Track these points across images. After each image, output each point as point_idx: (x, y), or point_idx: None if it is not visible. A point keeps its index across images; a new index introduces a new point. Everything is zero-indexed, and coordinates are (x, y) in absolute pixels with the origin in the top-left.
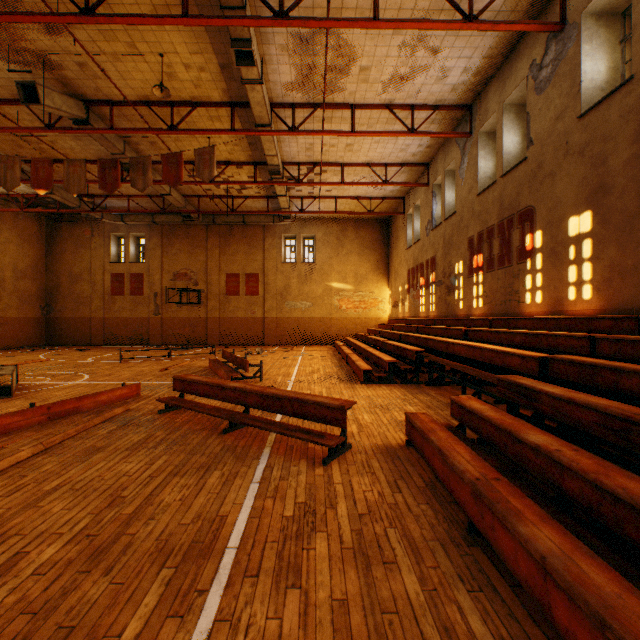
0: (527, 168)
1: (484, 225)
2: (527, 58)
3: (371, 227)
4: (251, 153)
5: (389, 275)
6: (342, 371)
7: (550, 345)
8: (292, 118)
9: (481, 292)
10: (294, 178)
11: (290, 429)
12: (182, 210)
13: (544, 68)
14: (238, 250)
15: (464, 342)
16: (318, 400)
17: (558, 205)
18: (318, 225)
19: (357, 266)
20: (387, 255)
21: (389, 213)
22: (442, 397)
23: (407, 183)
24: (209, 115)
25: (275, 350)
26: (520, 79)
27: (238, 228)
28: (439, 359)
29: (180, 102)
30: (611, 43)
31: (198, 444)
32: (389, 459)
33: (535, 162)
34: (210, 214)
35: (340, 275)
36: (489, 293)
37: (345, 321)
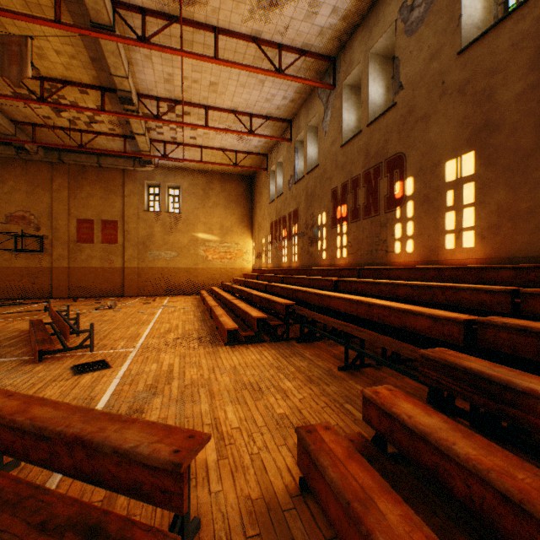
0: (397, 114)
1: (349, 175)
2: (397, 1)
3: (236, 182)
4: (96, 73)
5: (253, 228)
6: (204, 327)
7: (449, 300)
8: (142, 26)
9: (345, 242)
10: (152, 113)
11: (53, 524)
12: (11, 138)
13: (416, 8)
14: (92, 194)
15: (342, 295)
16: (126, 444)
17: (433, 149)
18: (184, 175)
19: (223, 218)
20: (251, 209)
21: (254, 168)
22: (320, 360)
23: (272, 136)
24: None
25: (134, 302)
26: (389, 24)
27: (92, 170)
28: (313, 314)
29: None
30: None
31: None
32: None
33: (406, 107)
34: (56, 150)
35: (206, 226)
36: (354, 243)
37: (211, 271)
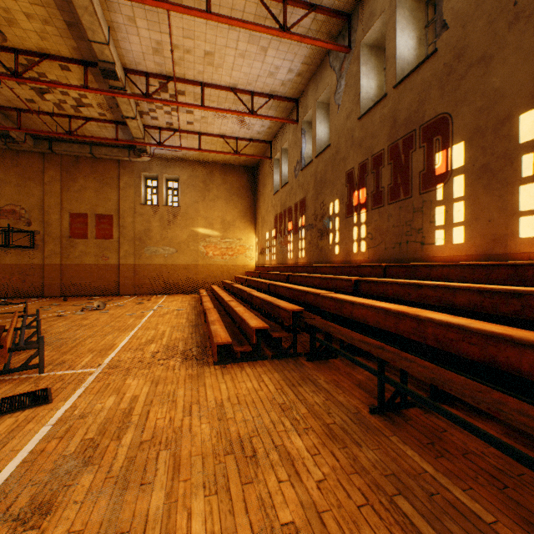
0: (438, 63)
1: (369, 152)
2: None
3: (239, 174)
4: (75, 43)
5: (256, 222)
6: (195, 336)
7: None
8: None
9: (364, 234)
10: (141, 91)
11: None
12: None
13: None
14: (86, 186)
15: (371, 302)
16: None
17: (498, 100)
18: (183, 166)
19: (224, 212)
20: (254, 203)
21: (256, 156)
22: (340, 392)
23: (276, 117)
24: None
25: (127, 302)
26: None
27: (86, 161)
28: (329, 325)
29: None
30: None
31: None
32: None
33: (452, 51)
34: (47, 140)
35: (207, 220)
36: (376, 234)
37: (212, 268)
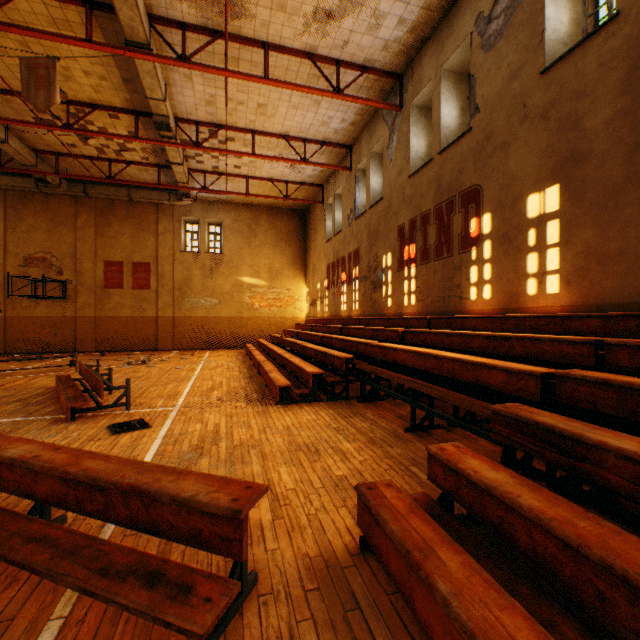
0: (472, 140)
1: (418, 210)
2: (472, 11)
3: (287, 217)
4: (129, 96)
5: (307, 271)
6: (252, 385)
7: (528, 352)
8: (182, 43)
9: (414, 287)
10: (191, 140)
11: (113, 570)
12: (31, 169)
13: (495, 20)
14: (122, 232)
15: (409, 347)
16: (184, 493)
17: (513, 181)
18: (226, 210)
19: (272, 259)
20: (304, 249)
21: (307, 201)
22: (384, 421)
23: (328, 165)
24: (51, 15)
25: (170, 357)
26: (463, 37)
27: (122, 204)
28: (376, 369)
29: None
30: None
31: None
32: (338, 613)
33: (483, 132)
34: (80, 182)
35: (252, 269)
36: (424, 288)
37: (258, 321)
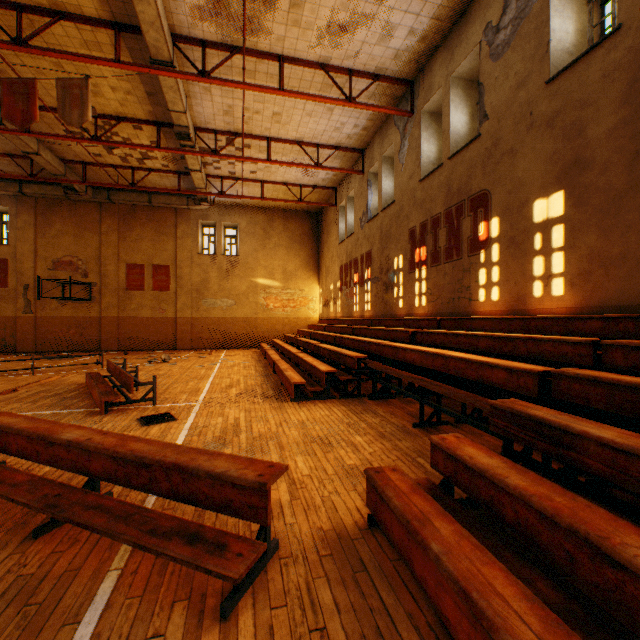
0: (481, 147)
1: (428, 214)
2: (481, 21)
3: (301, 220)
4: (152, 108)
5: (320, 272)
6: (268, 383)
7: (531, 352)
8: (203, 59)
9: (425, 289)
10: (210, 148)
11: (160, 531)
12: (60, 178)
13: (502, 30)
14: (143, 236)
15: (418, 347)
16: (217, 469)
17: (520, 187)
18: (242, 213)
19: (286, 261)
20: (318, 251)
21: (321, 204)
22: (393, 417)
23: (341, 169)
24: (83, 38)
25: (188, 356)
26: (472, 46)
27: (143, 210)
28: (387, 368)
29: (32, 7)
30: (579, 2)
31: None
32: (348, 573)
33: (491, 139)
34: (105, 189)
35: (267, 270)
36: (434, 290)
37: (272, 321)
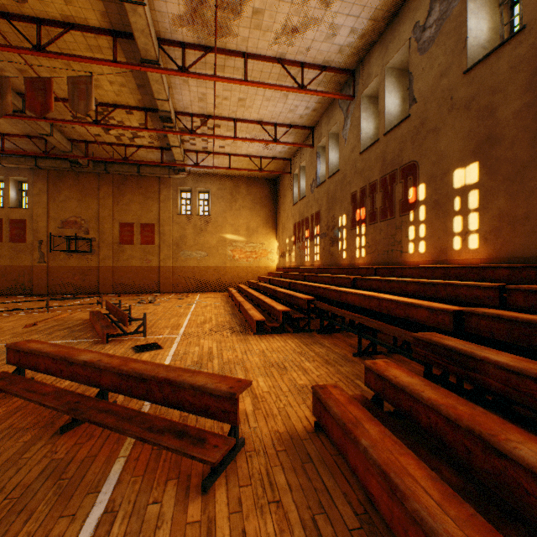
0: (410, 125)
1: (367, 181)
2: (410, 21)
3: (261, 185)
4: (141, 97)
5: (277, 229)
6: (235, 320)
7: (450, 295)
8: (182, 58)
9: (364, 243)
10: (187, 128)
11: (156, 428)
12: (68, 154)
13: (428, 28)
14: (133, 200)
15: (357, 291)
16: (198, 383)
17: (442, 158)
18: (213, 180)
19: (249, 220)
20: (275, 211)
21: (278, 172)
22: (337, 348)
23: (295, 143)
24: (88, 43)
25: (170, 298)
26: (403, 42)
27: (133, 178)
28: (332, 308)
29: (49, 20)
30: (492, 5)
31: (4, 464)
32: (298, 463)
33: (418, 119)
34: (102, 162)
35: (233, 227)
36: (372, 244)
37: (238, 269)
